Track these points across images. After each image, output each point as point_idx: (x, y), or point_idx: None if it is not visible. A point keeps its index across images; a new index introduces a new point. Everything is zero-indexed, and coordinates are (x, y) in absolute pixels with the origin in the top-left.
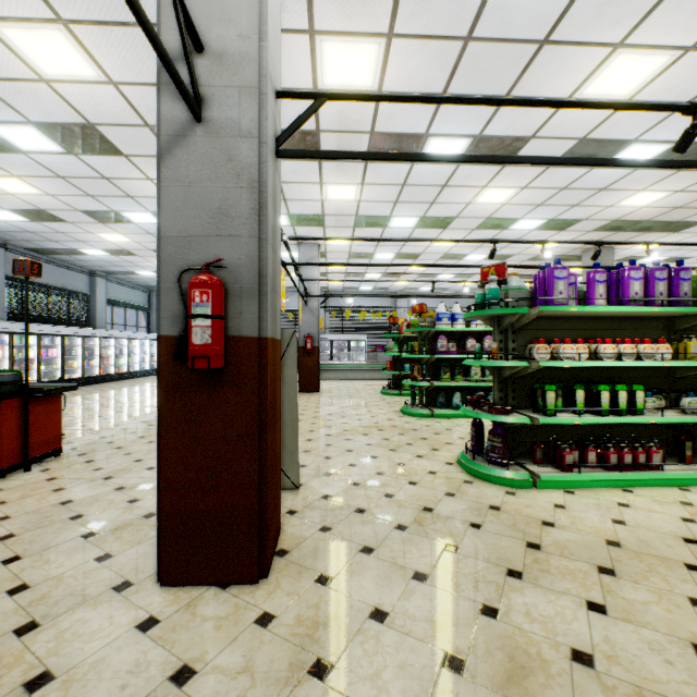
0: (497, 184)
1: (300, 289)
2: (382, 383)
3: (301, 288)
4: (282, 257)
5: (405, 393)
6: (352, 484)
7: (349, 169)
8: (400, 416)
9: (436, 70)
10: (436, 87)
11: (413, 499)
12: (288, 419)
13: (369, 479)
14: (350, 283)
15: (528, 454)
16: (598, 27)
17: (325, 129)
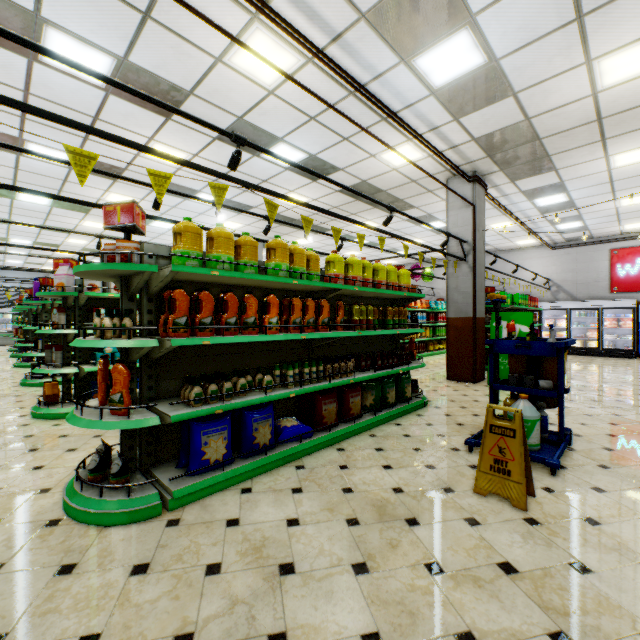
0: (74, 238)
1: None
2: None
3: None
4: None
5: None
6: None
7: None
8: (7, 358)
9: (1, 208)
10: (5, 211)
11: None
12: None
13: None
14: None
15: None
16: (69, 215)
17: None
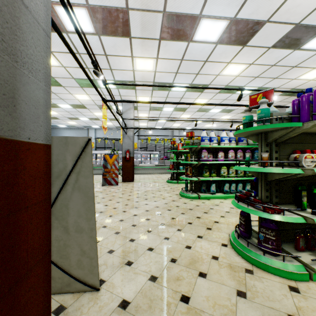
0: (236, 61)
1: (122, 125)
2: (167, 176)
3: (123, 124)
4: (114, 109)
5: (180, 182)
6: (150, 278)
7: (149, 45)
8: (179, 198)
9: None
10: None
11: (209, 305)
12: (85, 228)
13: (165, 270)
14: (150, 125)
15: (286, 239)
16: None
17: (132, 6)
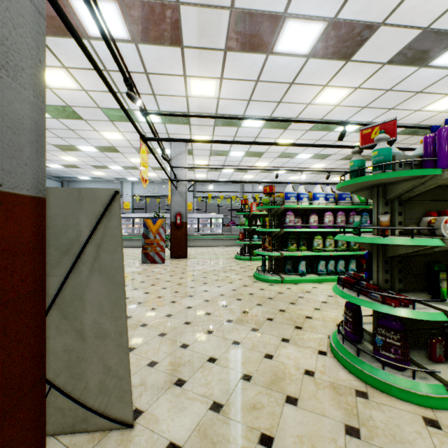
0: (336, 83)
1: (171, 176)
2: (235, 249)
3: (172, 175)
4: (159, 153)
5: (254, 258)
6: (211, 406)
7: (209, 59)
8: (254, 282)
9: None
10: None
11: None
12: (111, 331)
13: (234, 393)
14: (211, 177)
15: (415, 344)
16: None
17: None
